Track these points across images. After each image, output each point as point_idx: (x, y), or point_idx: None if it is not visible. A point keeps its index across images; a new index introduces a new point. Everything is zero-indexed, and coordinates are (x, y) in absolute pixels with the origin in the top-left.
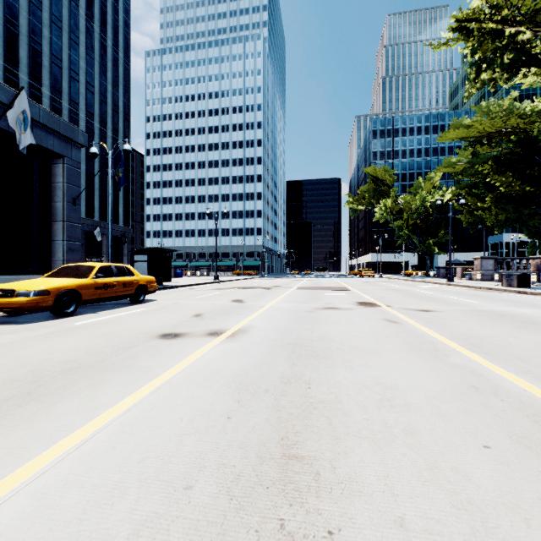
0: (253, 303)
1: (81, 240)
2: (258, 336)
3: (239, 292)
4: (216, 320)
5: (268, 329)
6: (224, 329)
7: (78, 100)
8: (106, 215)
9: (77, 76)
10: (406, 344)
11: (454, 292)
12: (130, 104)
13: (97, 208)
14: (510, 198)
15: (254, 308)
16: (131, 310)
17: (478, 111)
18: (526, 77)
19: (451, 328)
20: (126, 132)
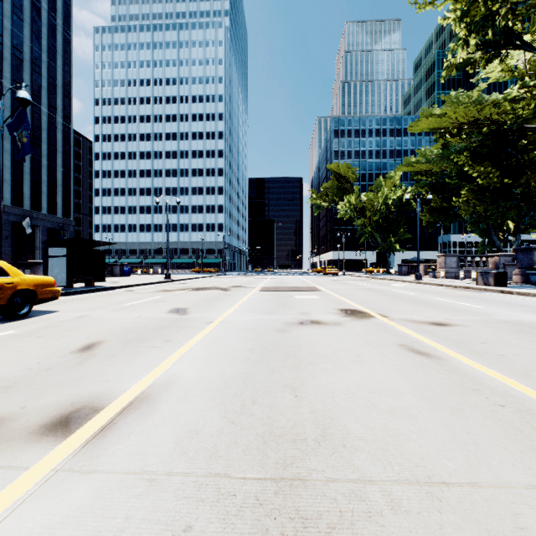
0: (199, 314)
1: (5, 232)
2: (170, 431)
3: (188, 295)
4: (112, 362)
5: (204, 390)
6: (106, 396)
7: (1, 65)
8: (39, 204)
9: None
10: (531, 448)
11: (435, 292)
12: (71, 79)
13: (28, 195)
14: (488, 190)
15: (196, 324)
16: None
17: (448, 101)
18: (493, 71)
19: (531, 368)
20: (66, 110)
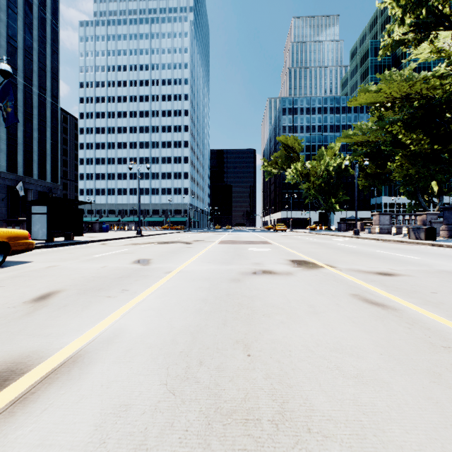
0: (160, 264)
1: (2, 194)
2: (95, 405)
3: (154, 247)
4: (60, 314)
5: (148, 347)
6: (37, 354)
7: None
8: (31, 171)
9: None
10: None
11: (373, 245)
12: (59, 64)
13: (21, 163)
14: (419, 156)
15: (155, 274)
16: None
17: (382, 79)
18: (422, 52)
19: None
20: (54, 91)
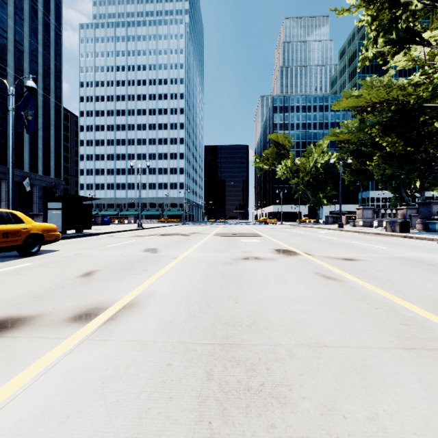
0: (166, 252)
1: None
2: (153, 320)
3: (157, 239)
4: (107, 283)
5: (174, 299)
6: (107, 302)
7: (6, 56)
8: (36, 167)
9: (5, 33)
10: (387, 329)
11: (351, 237)
12: (62, 67)
13: (27, 160)
14: (394, 156)
15: (165, 259)
16: (5, 267)
17: (364, 85)
18: (400, 60)
19: (406, 287)
20: (57, 92)
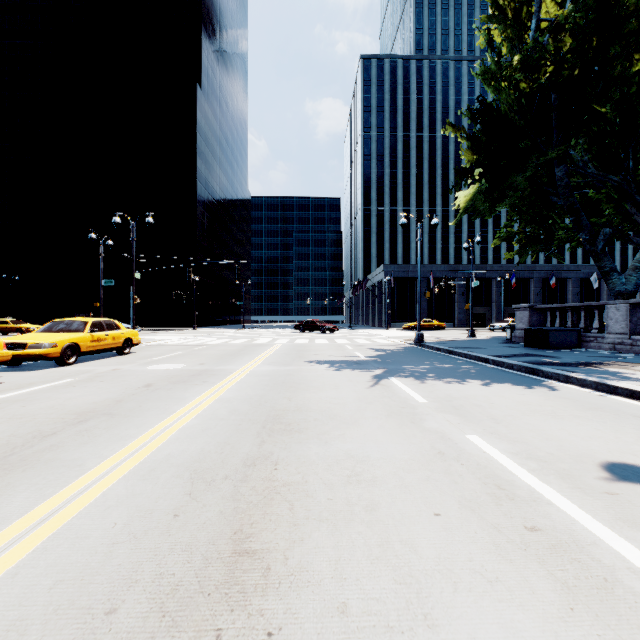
0: None
1: None
2: None
3: None
4: None
5: None
6: None
7: None
8: None
9: None
10: None
11: None
12: None
13: None
14: None
15: None
16: None
17: None
18: None
19: None
20: None
